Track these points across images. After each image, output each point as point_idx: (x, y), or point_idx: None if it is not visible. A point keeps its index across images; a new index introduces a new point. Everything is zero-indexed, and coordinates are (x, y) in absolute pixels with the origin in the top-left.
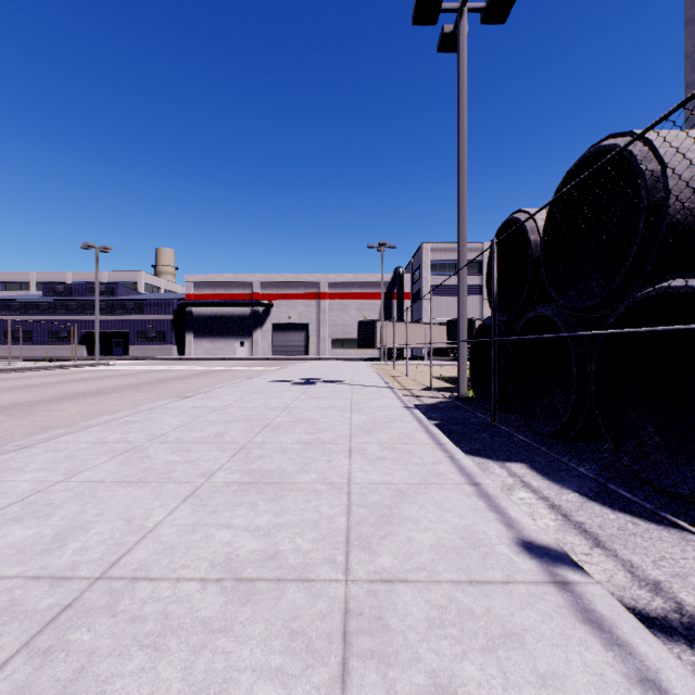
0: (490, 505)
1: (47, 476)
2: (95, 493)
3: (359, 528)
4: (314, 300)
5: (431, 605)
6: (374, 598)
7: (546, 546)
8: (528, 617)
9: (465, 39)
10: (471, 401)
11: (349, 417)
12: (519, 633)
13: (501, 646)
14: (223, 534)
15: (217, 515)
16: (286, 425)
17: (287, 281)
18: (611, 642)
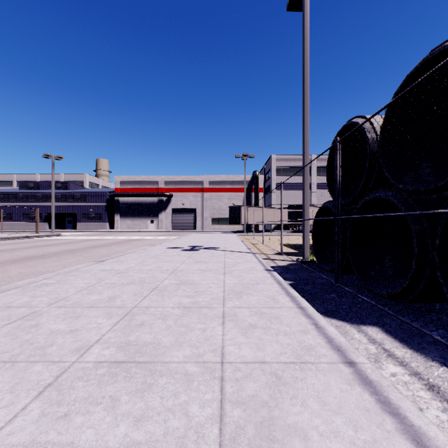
0: (379, 400)
1: None
2: None
3: None
4: (200, 192)
5: None
6: None
7: None
8: None
9: None
10: (313, 263)
11: (222, 279)
12: None
13: None
14: None
15: (66, 423)
16: (171, 287)
17: (182, 180)
18: None
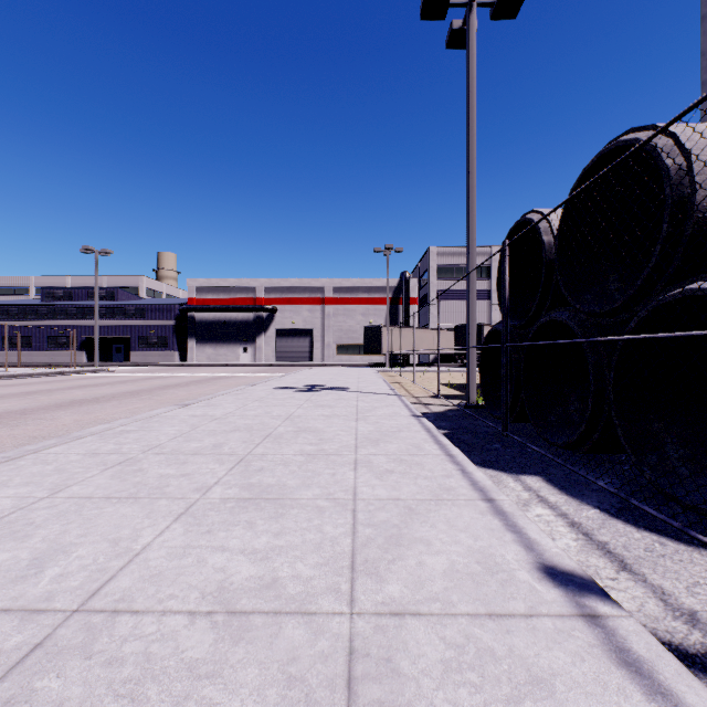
0: (506, 524)
1: (31, 491)
2: (80, 511)
3: (366, 551)
4: (319, 305)
5: (447, 644)
6: (382, 636)
7: (571, 572)
8: (556, 658)
9: (474, 35)
10: (481, 409)
11: (354, 426)
12: (548, 679)
13: (527, 696)
14: (216, 558)
15: (211, 536)
16: (288, 435)
17: (291, 286)
18: (653, 690)
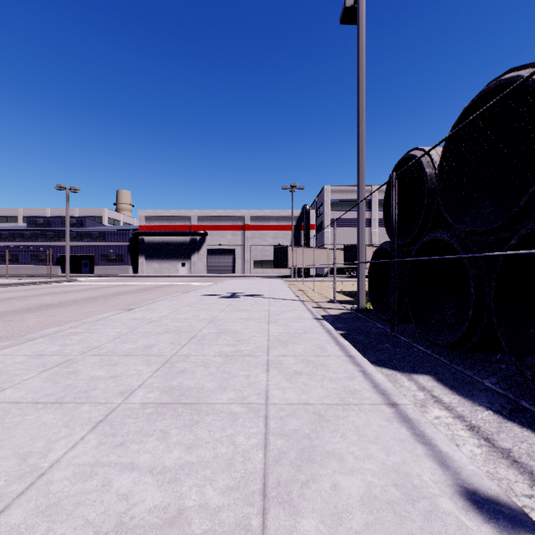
0: (415, 433)
1: None
2: (3, 418)
3: (278, 469)
4: (239, 230)
5: None
6: None
7: (496, 499)
8: None
9: (363, 10)
10: (369, 312)
11: (266, 328)
12: None
13: None
14: (122, 480)
15: (123, 449)
16: (210, 336)
17: (218, 216)
18: None
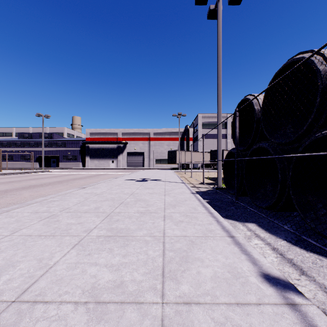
0: (241, 250)
1: (1, 232)
2: (25, 242)
3: (170, 265)
4: (147, 141)
5: (215, 322)
6: (179, 317)
7: (278, 277)
8: None
9: (220, 12)
10: (224, 189)
11: (163, 198)
12: None
13: None
14: (92, 270)
15: (90, 256)
16: (131, 202)
17: (134, 132)
18: None
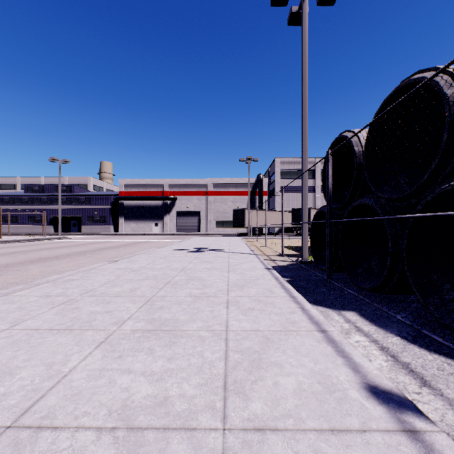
0: (337, 350)
1: None
2: (29, 340)
3: (235, 373)
4: (204, 195)
5: None
6: (248, 450)
7: (389, 391)
8: None
9: (306, 15)
10: (311, 263)
11: (226, 276)
12: None
13: None
14: (123, 379)
15: (121, 360)
16: (182, 282)
17: (186, 183)
18: None
